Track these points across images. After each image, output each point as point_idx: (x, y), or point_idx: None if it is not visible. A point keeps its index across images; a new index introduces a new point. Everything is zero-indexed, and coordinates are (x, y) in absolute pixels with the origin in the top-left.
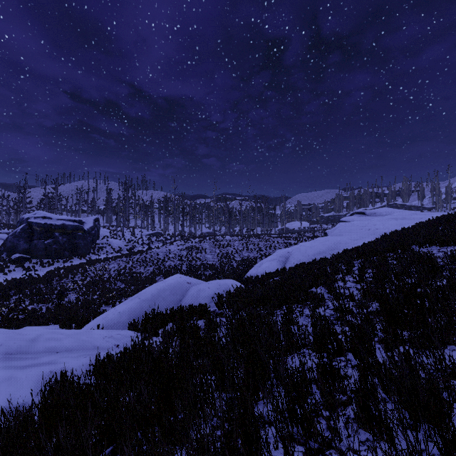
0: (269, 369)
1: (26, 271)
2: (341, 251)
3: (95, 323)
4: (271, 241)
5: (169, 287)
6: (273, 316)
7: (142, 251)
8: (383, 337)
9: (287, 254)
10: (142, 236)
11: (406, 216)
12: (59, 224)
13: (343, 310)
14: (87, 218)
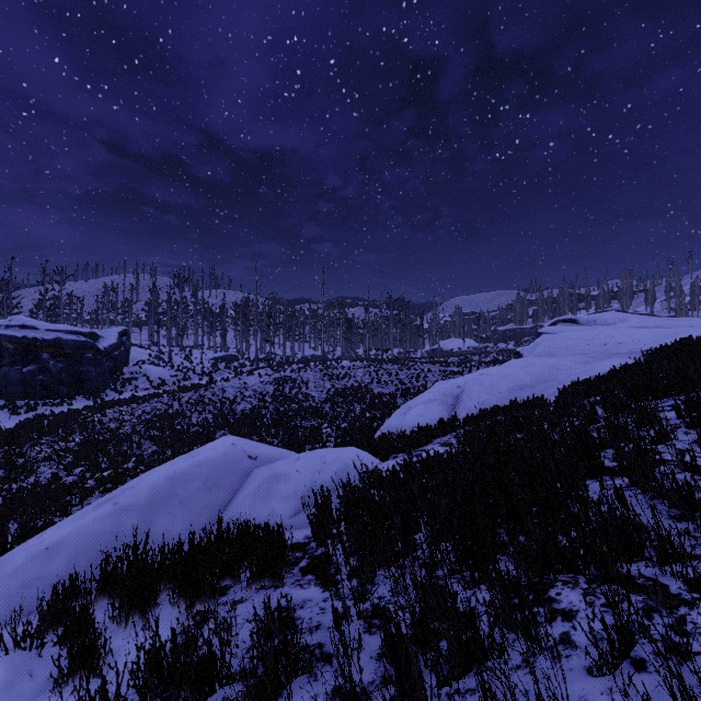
0: None
1: None
2: (565, 383)
3: None
4: (419, 369)
5: (202, 470)
6: None
7: (198, 385)
8: None
9: (456, 389)
10: (202, 361)
11: (661, 322)
12: (50, 339)
13: None
14: (107, 330)
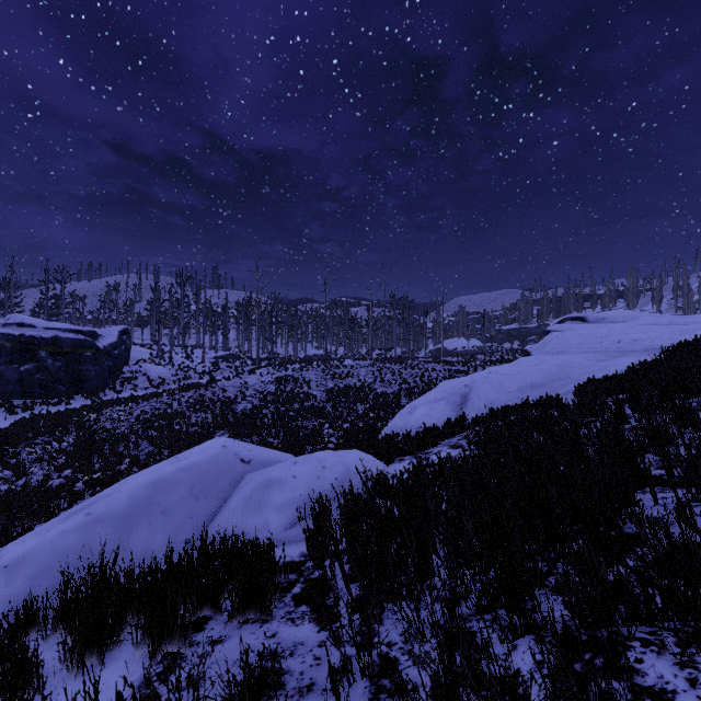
0: None
1: None
2: (579, 382)
3: None
4: (423, 368)
5: (189, 475)
6: None
7: (198, 384)
8: None
9: (464, 388)
10: (203, 361)
11: (675, 319)
12: (48, 337)
13: None
14: (108, 329)
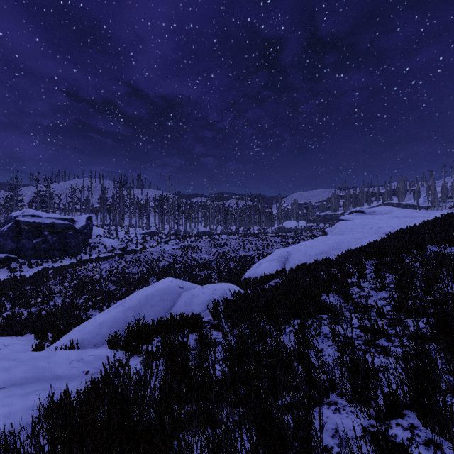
0: (293, 450)
1: (10, 272)
2: (344, 250)
3: (70, 336)
4: (269, 240)
5: (159, 292)
6: (282, 336)
7: (135, 250)
8: (453, 383)
9: (287, 253)
10: (136, 235)
11: (408, 214)
12: (48, 223)
13: (375, 331)
14: (79, 216)
